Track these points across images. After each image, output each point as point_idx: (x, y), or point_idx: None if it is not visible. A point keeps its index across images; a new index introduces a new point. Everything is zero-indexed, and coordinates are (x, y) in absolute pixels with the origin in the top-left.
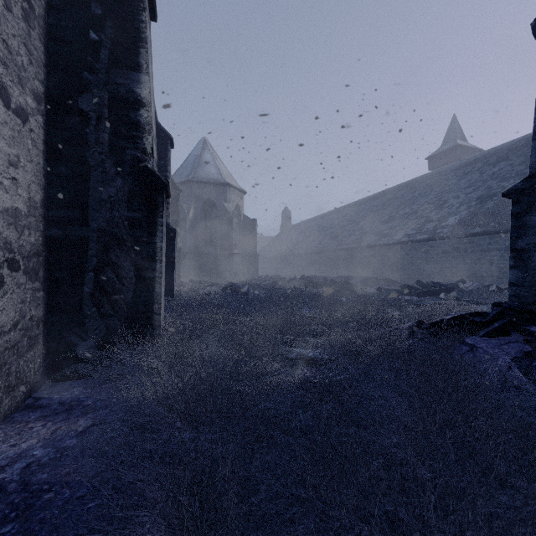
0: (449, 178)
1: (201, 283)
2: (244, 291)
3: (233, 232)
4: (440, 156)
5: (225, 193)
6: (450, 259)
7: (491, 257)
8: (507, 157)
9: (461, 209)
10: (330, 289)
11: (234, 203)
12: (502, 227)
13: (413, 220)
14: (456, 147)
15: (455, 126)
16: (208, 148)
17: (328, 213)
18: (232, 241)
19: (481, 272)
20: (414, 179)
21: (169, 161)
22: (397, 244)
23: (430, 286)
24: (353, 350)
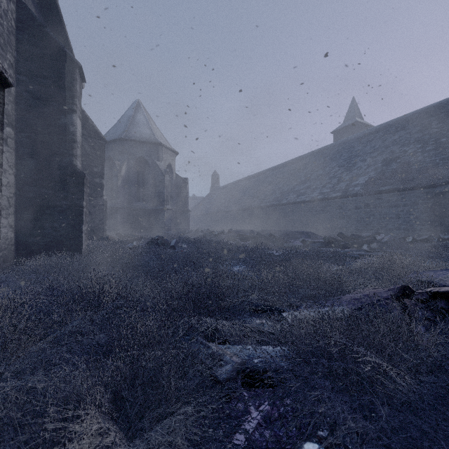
0: (355, 145)
1: (129, 237)
2: (172, 245)
3: (165, 189)
4: (342, 130)
5: (158, 152)
6: (362, 214)
7: (398, 212)
8: (405, 127)
9: (369, 170)
10: (257, 242)
11: (167, 162)
12: (409, 184)
13: (326, 180)
14: (356, 124)
15: (354, 107)
16: (142, 110)
17: (251, 176)
18: (164, 197)
19: (389, 225)
20: (324, 147)
21: (76, 92)
22: (313, 201)
23: (351, 238)
24: (348, 368)
